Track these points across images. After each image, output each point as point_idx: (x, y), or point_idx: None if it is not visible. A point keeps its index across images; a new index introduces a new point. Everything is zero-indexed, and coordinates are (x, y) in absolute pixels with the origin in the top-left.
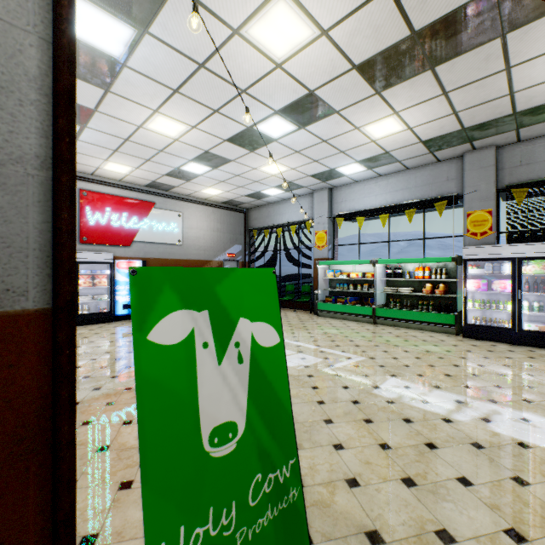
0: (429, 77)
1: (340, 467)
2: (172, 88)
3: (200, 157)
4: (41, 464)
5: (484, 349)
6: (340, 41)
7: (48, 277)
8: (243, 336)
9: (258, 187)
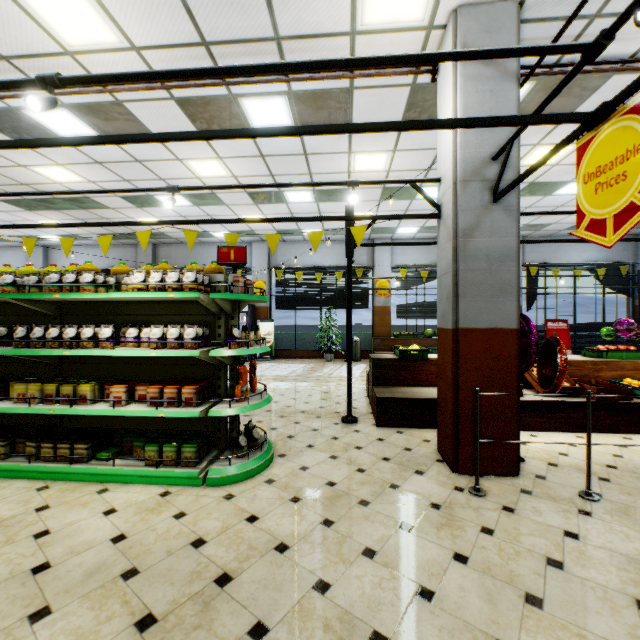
0: (60, 212)
1: None
2: None
3: None
4: None
5: None
6: None
7: None
8: None
9: None
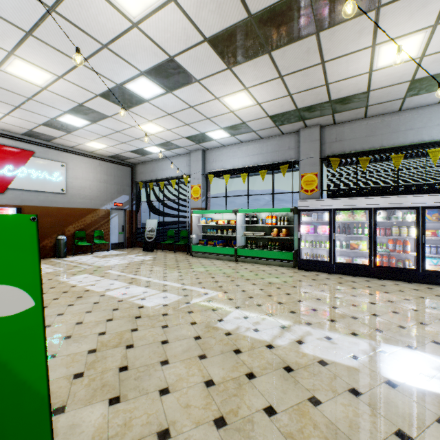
0: (268, 61)
1: (157, 418)
2: (24, 30)
3: (76, 110)
4: None
5: (311, 278)
6: (189, 10)
7: None
8: None
9: (140, 144)
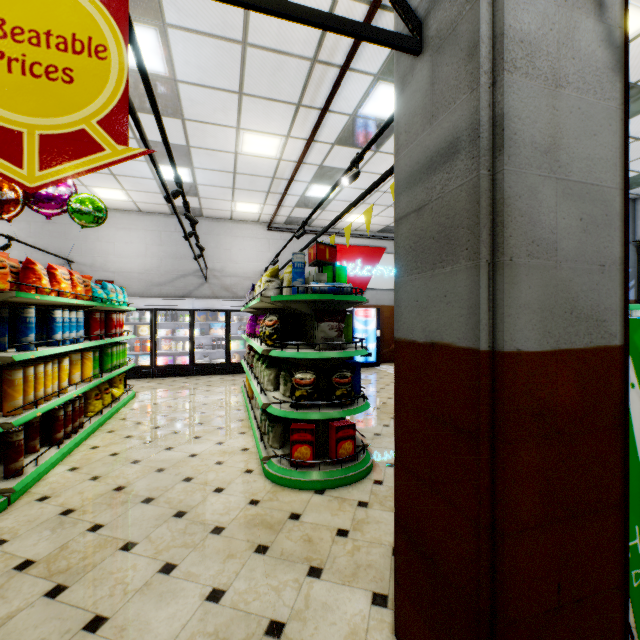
0: None
1: None
2: None
3: None
4: (619, 434)
5: None
6: None
7: (622, 327)
8: None
9: None
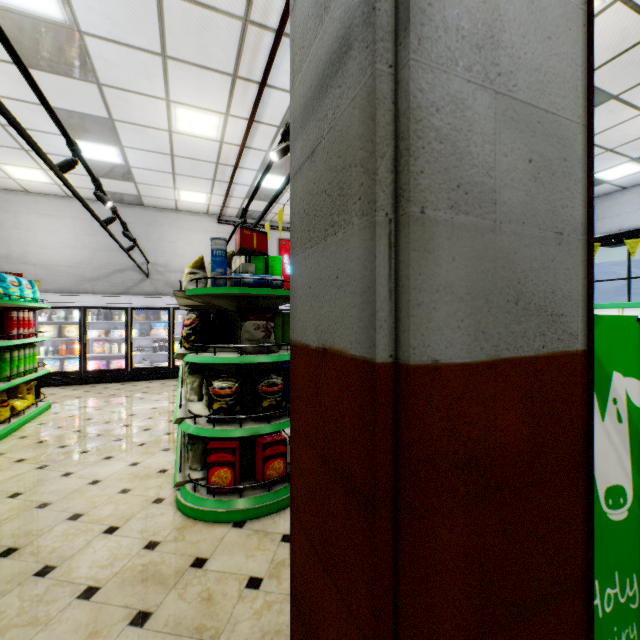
0: None
1: None
2: None
3: None
4: (582, 479)
5: None
6: None
7: (585, 323)
8: (617, 392)
9: None
